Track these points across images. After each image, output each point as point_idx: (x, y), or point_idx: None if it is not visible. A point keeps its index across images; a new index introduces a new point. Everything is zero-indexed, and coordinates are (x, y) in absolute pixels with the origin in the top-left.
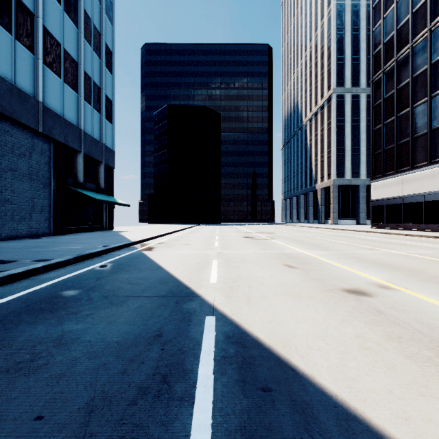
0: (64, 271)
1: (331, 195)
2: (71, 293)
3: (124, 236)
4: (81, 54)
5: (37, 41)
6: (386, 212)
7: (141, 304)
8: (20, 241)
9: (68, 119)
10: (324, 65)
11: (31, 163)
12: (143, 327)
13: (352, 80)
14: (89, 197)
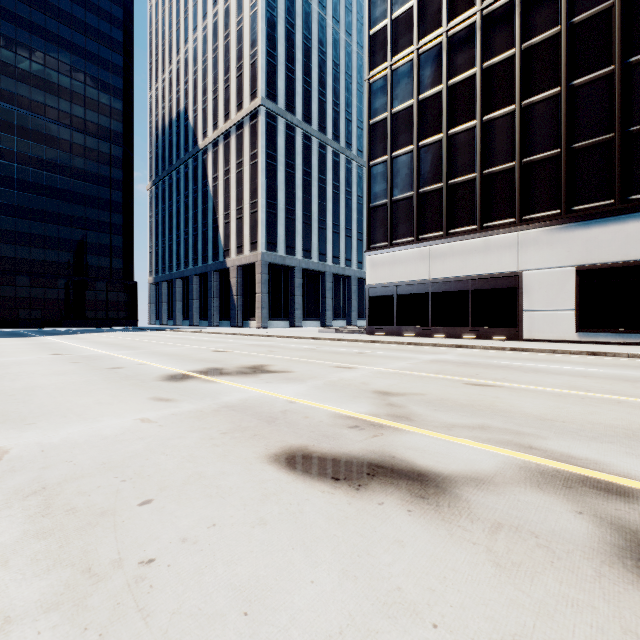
0: None
1: (259, 278)
2: None
3: None
4: None
5: None
6: (397, 307)
7: None
8: None
9: None
10: (243, 53)
11: None
12: None
13: (287, 100)
14: None
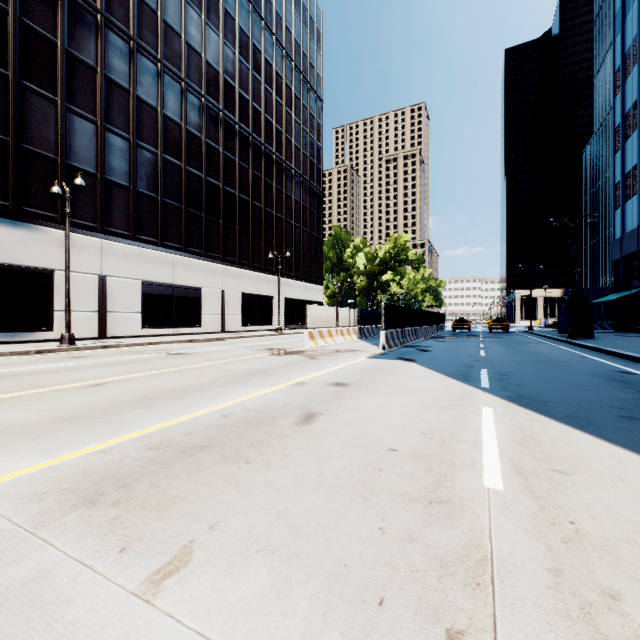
0: None
1: None
2: None
3: None
4: None
5: None
6: None
7: (560, 398)
8: None
9: None
10: None
11: None
12: (533, 388)
13: None
14: None
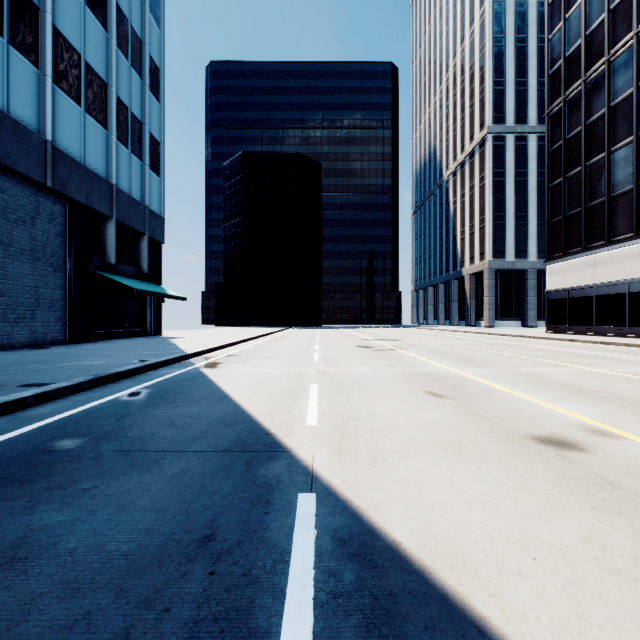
0: (69, 403)
1: (485, 283)
2: (68, 445)
3: (176, 345)
4: (113, 71)
5: (43, 48)
6: (569, 308)
7: (185, 466)
8: (14, 353)
9: (92, 167)
10: (474, 92)
11: (34, 234)
12: (180, 518)
13: (517, 114)
14: (125, 287)
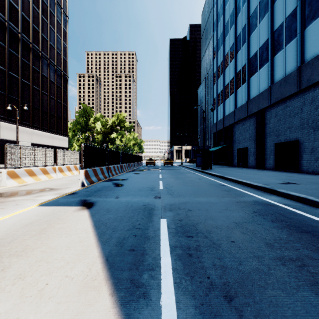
0: None
1: None
2: None
3: None
4: None
5: None
6: None
7: None
8: None
9: None
10: None
11: None
12: (269, 318)
13: None
14: None
